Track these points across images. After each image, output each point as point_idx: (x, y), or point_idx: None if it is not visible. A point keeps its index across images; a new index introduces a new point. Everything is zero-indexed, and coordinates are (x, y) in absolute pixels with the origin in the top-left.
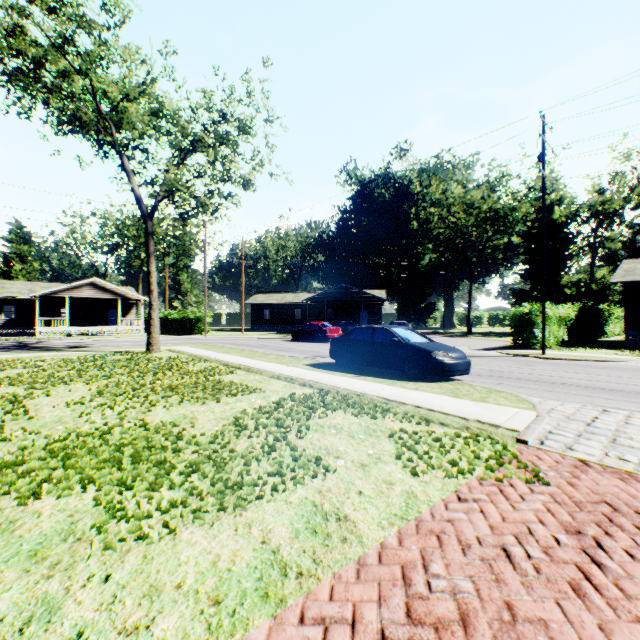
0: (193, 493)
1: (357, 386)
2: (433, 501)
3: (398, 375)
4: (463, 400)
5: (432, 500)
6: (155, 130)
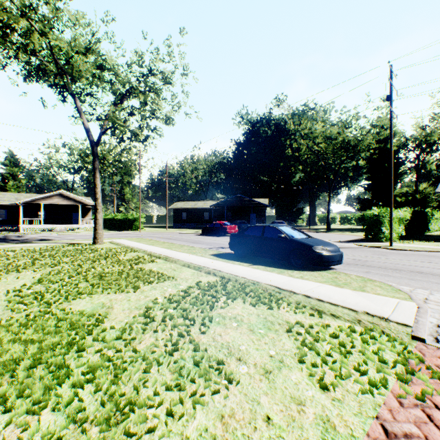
0: (76, 420)
1: (252, 275)
2: (357, 437)
3: (284, 264)
4: (345, 289)
5: (355, 435)
6: (100, 80)
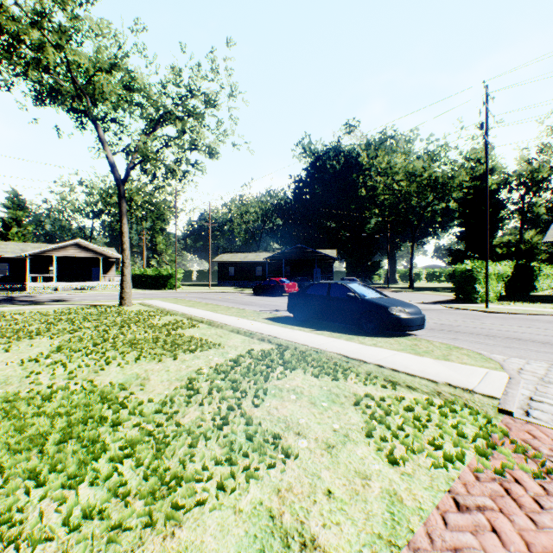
0: (118, 493)
1: (315, 341)
2: (425, 510)
3: (354, 329)
4: (425, 358)
5: (423, 508)
6: (127, 102)
